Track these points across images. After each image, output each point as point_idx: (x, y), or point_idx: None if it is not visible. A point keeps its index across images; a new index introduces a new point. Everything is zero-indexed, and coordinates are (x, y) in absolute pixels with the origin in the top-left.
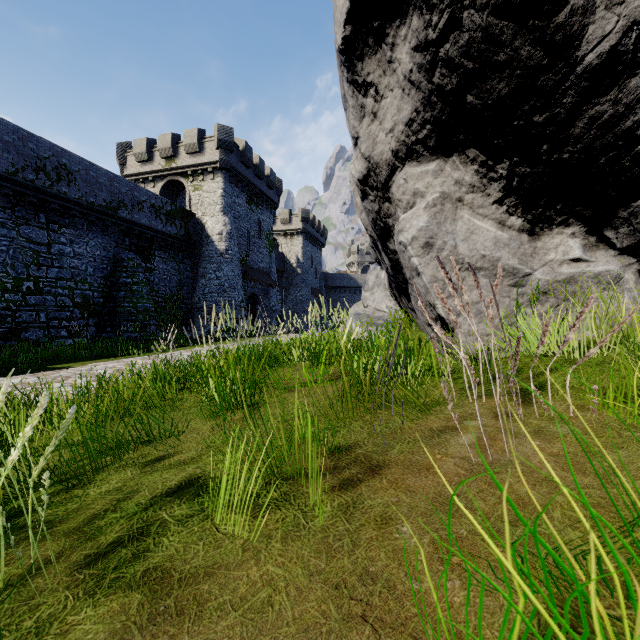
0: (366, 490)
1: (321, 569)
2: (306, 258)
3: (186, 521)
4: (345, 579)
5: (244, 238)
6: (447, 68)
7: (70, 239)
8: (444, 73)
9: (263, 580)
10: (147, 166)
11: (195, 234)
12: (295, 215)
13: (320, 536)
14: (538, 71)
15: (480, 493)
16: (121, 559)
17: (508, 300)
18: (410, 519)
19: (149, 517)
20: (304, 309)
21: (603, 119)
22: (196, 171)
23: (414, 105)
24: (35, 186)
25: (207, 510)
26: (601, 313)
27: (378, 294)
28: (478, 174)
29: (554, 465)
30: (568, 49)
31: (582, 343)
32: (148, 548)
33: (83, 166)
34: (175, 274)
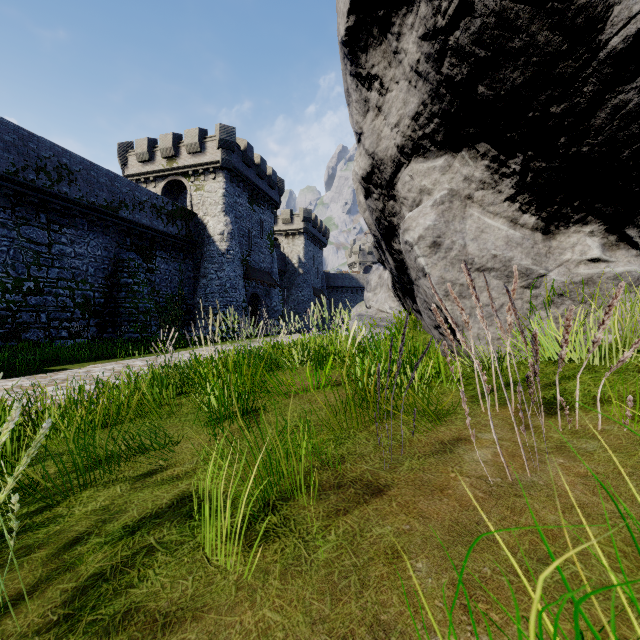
0: (374, 515)
1: (325, 616)
2: (308, 258)
3: (175, 549)
4: (353, 630)
5: (246, 238)
6: (457, 57)
7: (71, 239)
8: (454, 63)
9: (258, 629)
10: (148, 166)
11: (196, 234)
12: (297, 215)
13: (324, 572)
14: (556, 58)
15: (502, 521)
16: (101, 596)
17: (521, 302)
18: (425, 552)
19: (135, 543)
20: (306, 309)
21: (627, 108)
22: (197, 171)
23: (421, 98)
24: (36, 186)
25: (199, 536)
26: (625, 317)
27: (381, 295)
28: (489, 170)
29: (583, 488)
30: (590, 33)
31: (602, 349)
32: (131, 583)
33: (84, 166)
34: (176, 274)
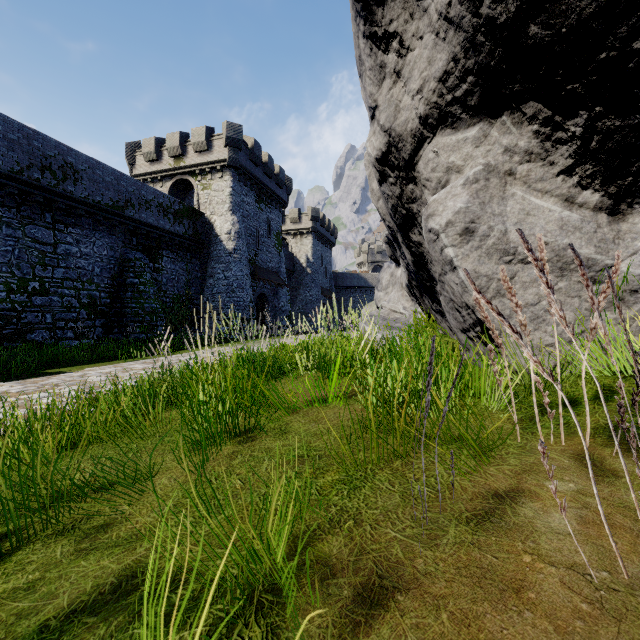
0: (414, 639)
1: None
2: (316, 258)
3: None
4: None
5: (253, 237)
6: None
7: (76, 239)
8: None
9: None
10: (156, 165)
11: (203, 234)
12: (305, 214)
13: None
14: None
15: None
16: None
17: (578, 301)
18: None
19: None
20: (314, 309)
21: None
22: (204, 170)
23: (451, 52)
24: (40, 185)
25: None
26: None
27: (393, 294)
28: (538, 136)
29: None
30: None
31: None
32: None
33: (89, 165)
34: (183, 274)
